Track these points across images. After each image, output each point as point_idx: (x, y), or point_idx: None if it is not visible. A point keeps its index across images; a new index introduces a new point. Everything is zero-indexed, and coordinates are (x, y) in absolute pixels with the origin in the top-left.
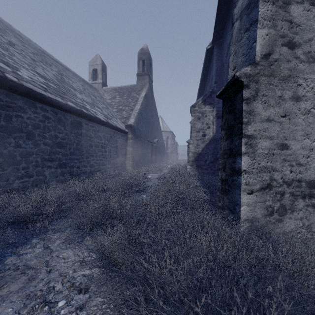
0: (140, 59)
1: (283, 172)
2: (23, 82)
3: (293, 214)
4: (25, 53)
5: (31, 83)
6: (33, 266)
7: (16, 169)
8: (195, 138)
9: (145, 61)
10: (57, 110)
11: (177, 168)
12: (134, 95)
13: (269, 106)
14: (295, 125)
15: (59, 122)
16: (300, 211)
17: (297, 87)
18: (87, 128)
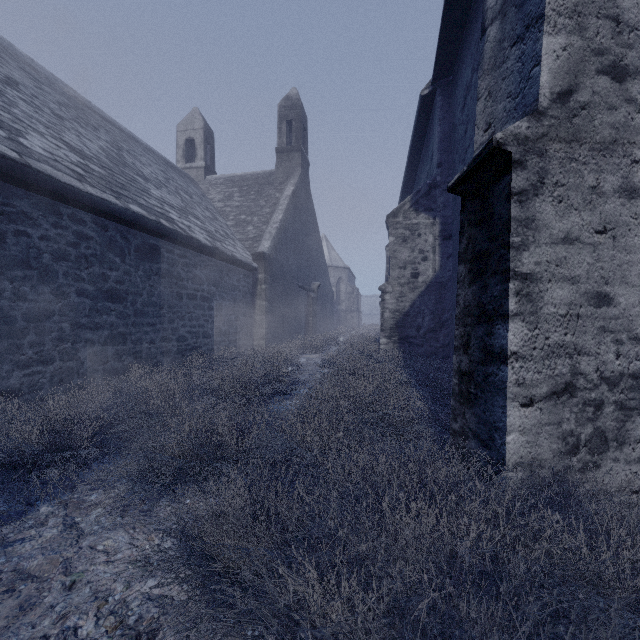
0: (282, 119)
1: (600, 356)
2: (32, 160)
3: (622, 451)
4: (41, 102)
5: (50, 163)
6: (34, 571)
7: (17, 347)
8: (396, 281)
9: (294, 123)
10: (107, 220)
11: (359, 342)
12: (270, 192)
13: (570, 209)
14: (626, 252)
15: (111, 247)
16: (639, 443)
17: (630, 167)
18: (171, 260)
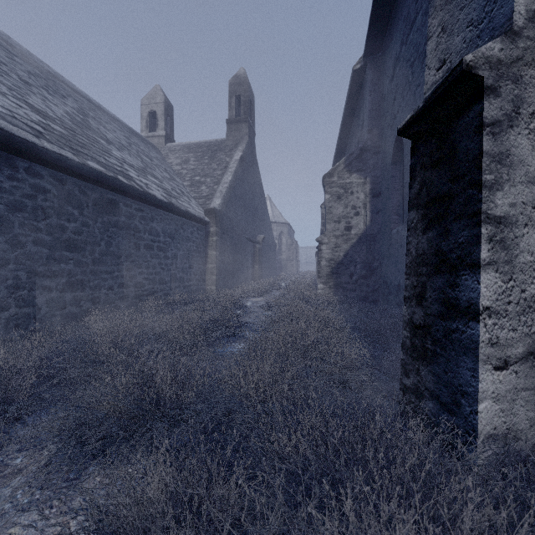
0: (232, 94)
1: None
2: None
3: None
4: (9, 69)
5: (6, 119)
6: None
7: None
8: (332, 233)
9: (242, 98)
10: (65, 175)
11: (299, 287)
12: (221, 157)
13: None
14: None
15: (69, 200)
16: None
17: None
18: (129, 213)
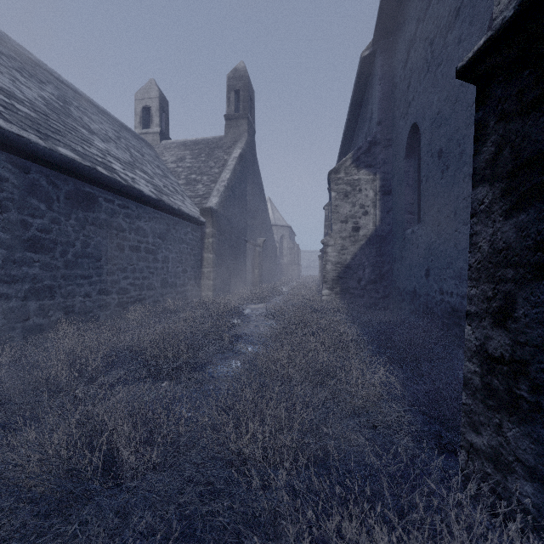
0: (231, 89)
1: None
2: None
3: None
4: None
5: None
6: None
7: None
8: (338, 234)
9: (242, 93)
10: (29, 162)
11: (302, 292)
12: (219, 154)
13: None
14: None
15: (34, 192)
16: None
17: None
18: (110, 210)
